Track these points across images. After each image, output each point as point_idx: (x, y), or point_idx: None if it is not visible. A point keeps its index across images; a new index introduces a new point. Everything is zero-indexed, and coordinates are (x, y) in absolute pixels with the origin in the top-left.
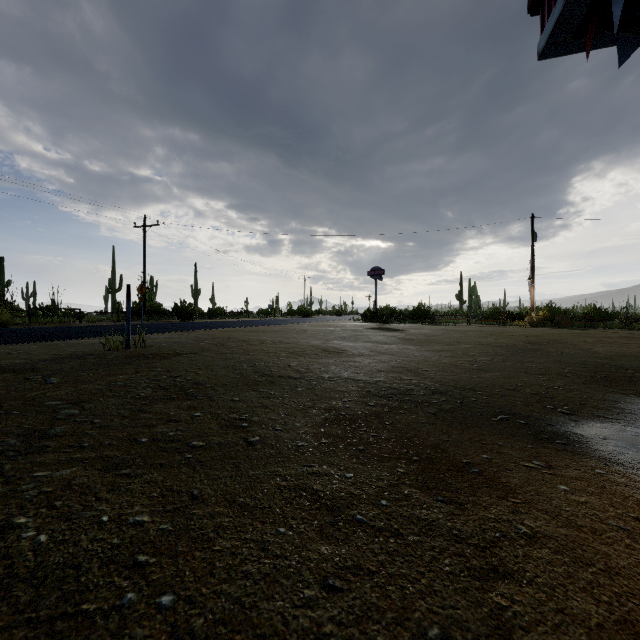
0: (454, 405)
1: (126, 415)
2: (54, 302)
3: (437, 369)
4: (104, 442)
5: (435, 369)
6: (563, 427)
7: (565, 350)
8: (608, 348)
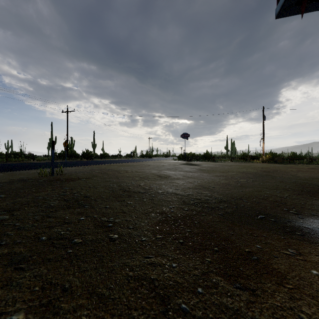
0: (232, 209)
1: (38, 219)
2: (21, 150)
3: (219, 186)
4: (16, 241)
5: (218, 186)
6: (297, 223)
7: (283, 175)
8: (305, 174)
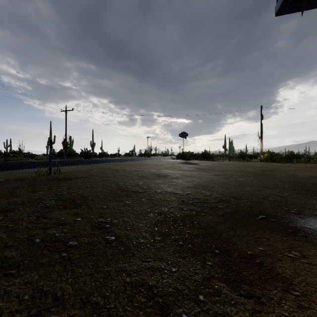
0: (232, 209)
1: (32, 220)
2: (20, 149)
3: (218, 186)
4: (8, 243)
5: (217, 186)
6: (298, 223)
7: (281, 174)
8: (303, 173)
